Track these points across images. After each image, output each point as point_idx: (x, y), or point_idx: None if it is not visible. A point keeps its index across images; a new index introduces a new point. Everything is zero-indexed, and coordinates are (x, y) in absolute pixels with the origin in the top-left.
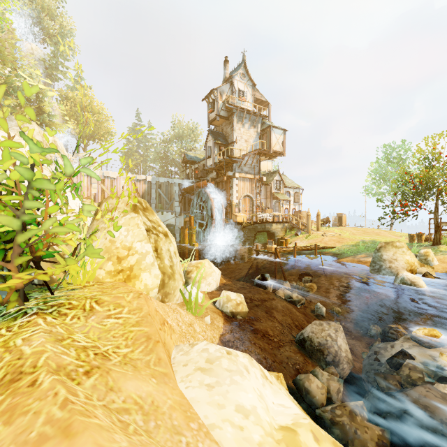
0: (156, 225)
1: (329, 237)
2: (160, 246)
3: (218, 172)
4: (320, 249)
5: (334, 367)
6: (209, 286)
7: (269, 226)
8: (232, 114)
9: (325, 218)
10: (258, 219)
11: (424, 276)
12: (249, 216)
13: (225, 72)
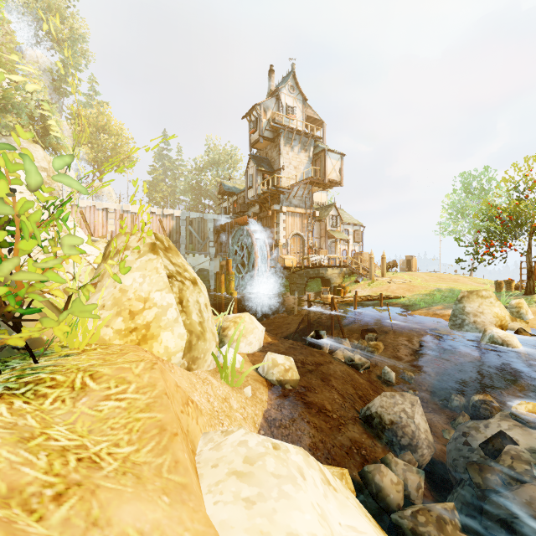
0: (181, 269)
1: (397, 285)
2: (187, 296)
3: (262, 206)
4: (387, 299)
5: (410, 452)
6: (250, 345)
7: (324, 271)
8: (279, 135)
9: (391, 262)
10: (310, 263)
11: (517, 333)
12: (299, 259)
13: (271, 84)
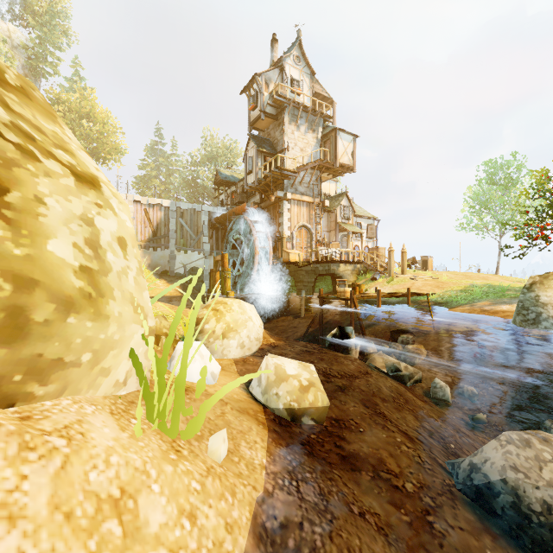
0: (42, 136)
1: (422, 281)
2: (36, 189)
3: (263, 194)
4: (413, 297)
5: None
6: (240, 347)
7: (336, 267)
8: (283, 111)
9: (410, 259)
10: (320, 257)
11: None
12: (306, 255)
13: (273, 55)
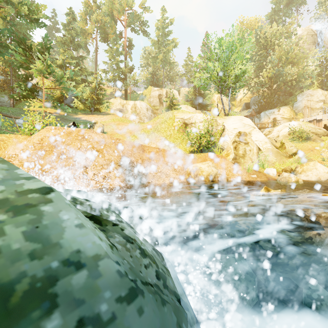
0: (242, 140)
1: None
2: (239, 147)
3: None
4: None
5: None
6: (306, 176)
7: None
8: None
9: None
10: None
11: None
12: None
13: None
